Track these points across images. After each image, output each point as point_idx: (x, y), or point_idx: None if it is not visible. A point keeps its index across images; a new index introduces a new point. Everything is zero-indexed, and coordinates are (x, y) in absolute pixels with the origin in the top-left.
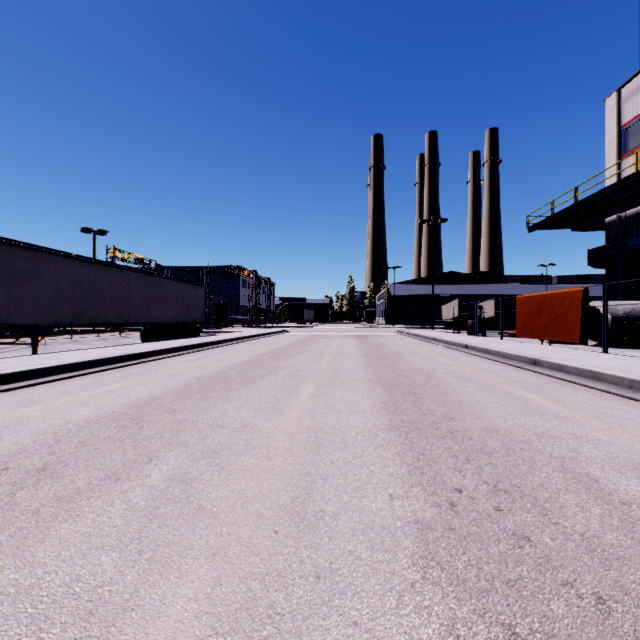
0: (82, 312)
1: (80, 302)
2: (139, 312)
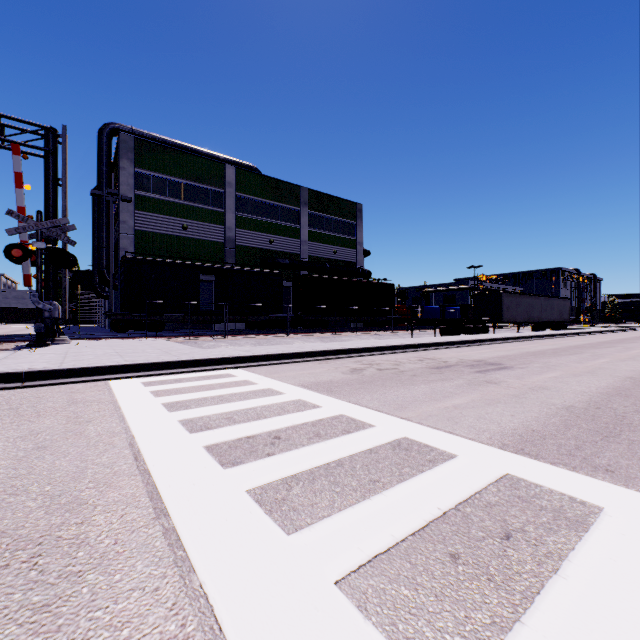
0: (528, 317)
1: (528, 313)
2: (543, 316)
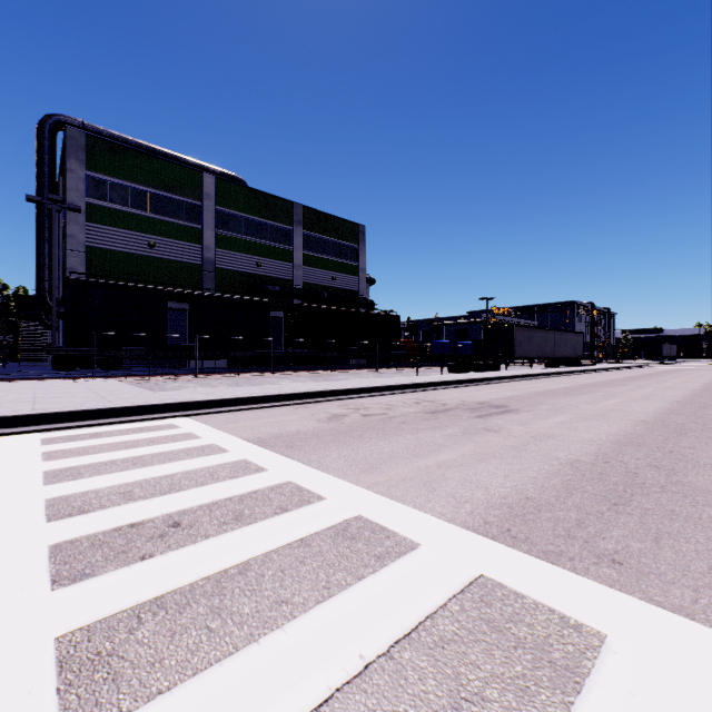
0: (542, 352)
1: (541, 348)
2: (557, 352)
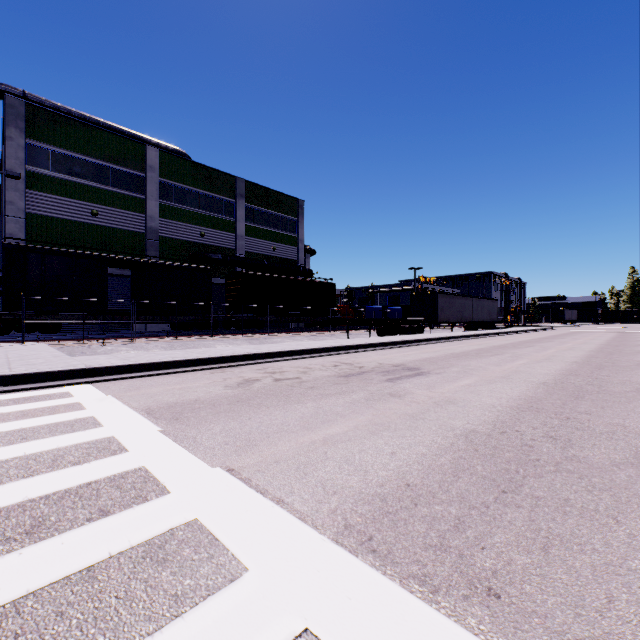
0: (461, 317)
1: (461, 313)
2: (475, 316)
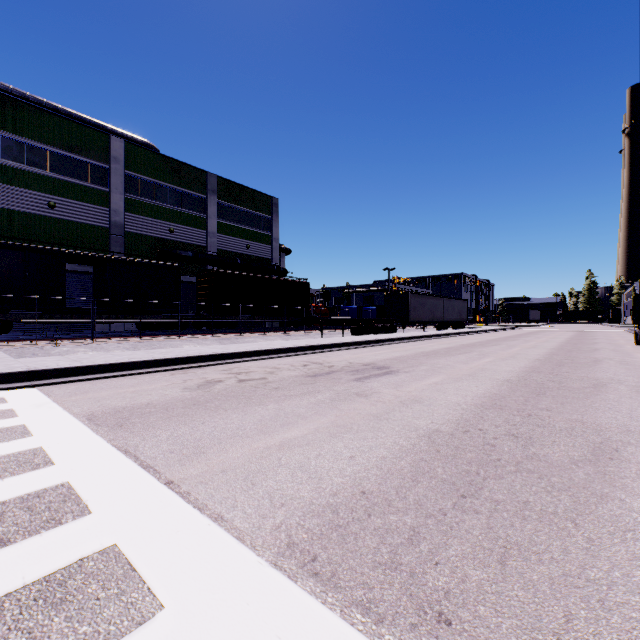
0: (433, 317)
1: (433, 313)
2: (446, 316)
